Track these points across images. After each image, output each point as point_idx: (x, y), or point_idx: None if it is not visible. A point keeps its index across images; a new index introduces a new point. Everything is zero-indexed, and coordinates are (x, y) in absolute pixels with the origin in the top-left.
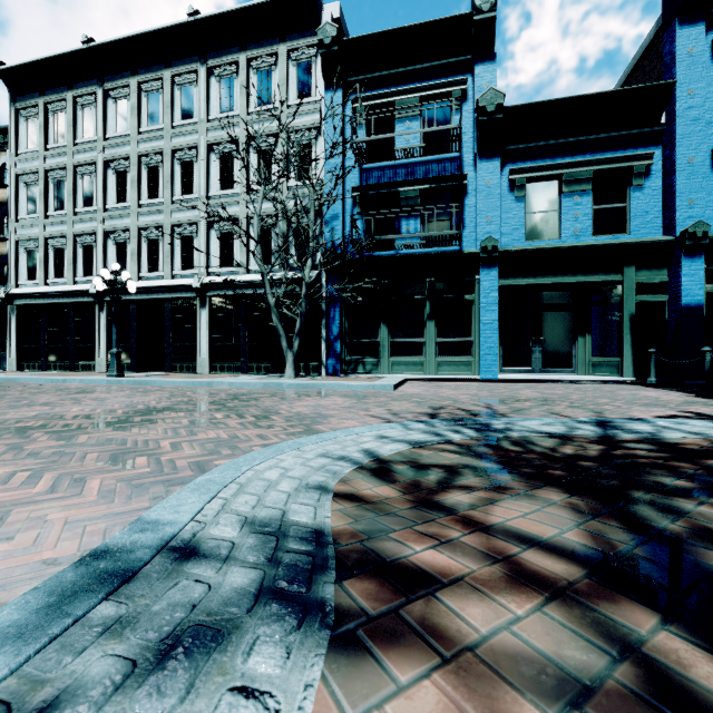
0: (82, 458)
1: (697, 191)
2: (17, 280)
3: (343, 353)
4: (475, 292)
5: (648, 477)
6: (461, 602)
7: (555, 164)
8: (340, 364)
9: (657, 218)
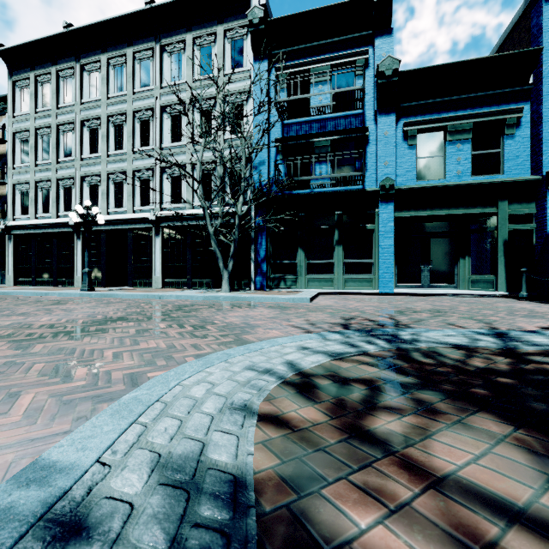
0: (29, 369)
1: None
2: (13, 214)
3: (268, 272)
4: (375, 222)
5: None
6: None
7: (441, 117)
8: (266, 281)
9: (526, 161)
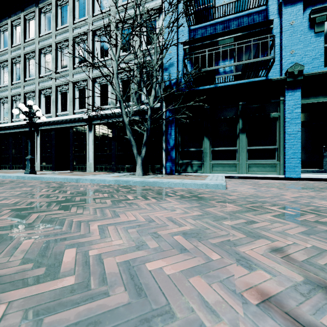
0: None
1: None
2: None
3: (177, 158)
4: (279, 110)
5: None
6: None
7: None
8: (175, 166)
9: None
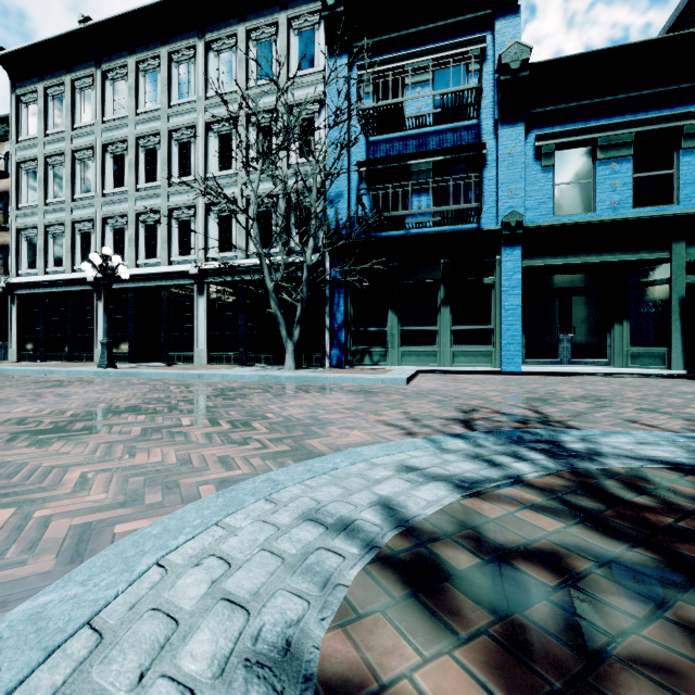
0: None
1: None
2: (17, 269)
3: (348, 343)
4: (495, 274)
5: None
6: None
7: (589, 127)
8: (345, 355)
9: None
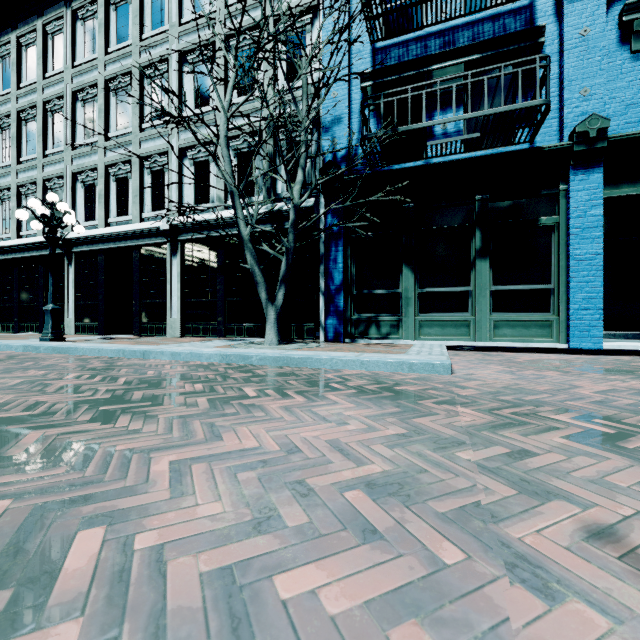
0: None
1: None
2: None
3: (348, 310)
4: (557, 212)
5: None
6: None
7: None
8: (344, 325)
9: None
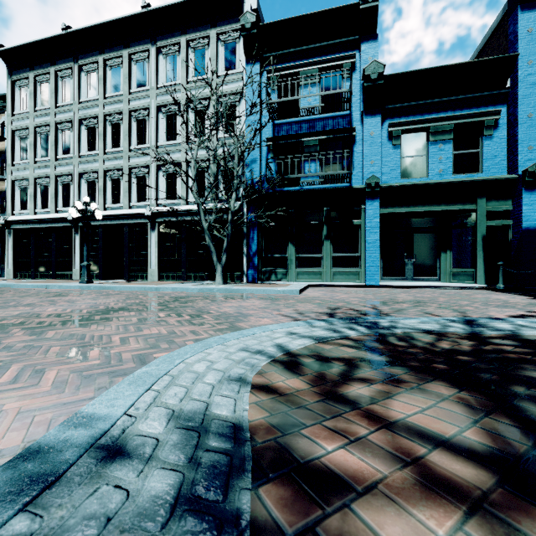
0: (47, 351)
1: (535, 139)
2: (13, 210)
3: (260, 265)
4: (361, 218)
5: (522, 371)
6: (377, 513)
7: (424, 119)
8: (257, 274)
9: (504, 161)
